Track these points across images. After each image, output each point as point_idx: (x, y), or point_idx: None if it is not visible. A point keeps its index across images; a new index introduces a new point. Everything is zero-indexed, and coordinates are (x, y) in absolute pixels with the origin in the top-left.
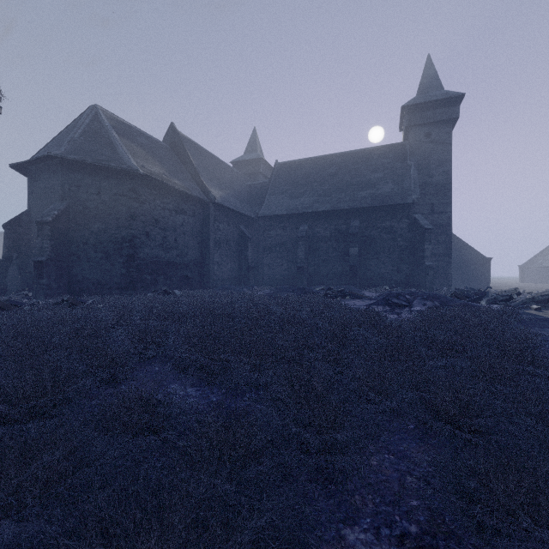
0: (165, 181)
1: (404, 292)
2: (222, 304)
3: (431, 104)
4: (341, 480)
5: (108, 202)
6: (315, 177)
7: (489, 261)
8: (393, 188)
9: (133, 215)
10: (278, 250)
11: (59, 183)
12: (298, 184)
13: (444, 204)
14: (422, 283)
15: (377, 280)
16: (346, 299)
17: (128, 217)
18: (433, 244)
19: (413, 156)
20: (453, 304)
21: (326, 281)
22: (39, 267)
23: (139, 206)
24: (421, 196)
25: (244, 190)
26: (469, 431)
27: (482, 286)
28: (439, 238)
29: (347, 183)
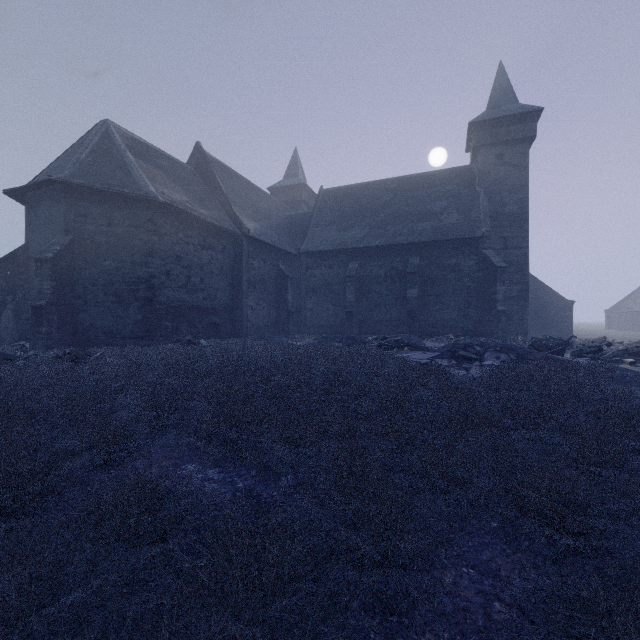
0: (190, 210)
1: (473, 343)
2: (256, 358)
3: (504, 120)
4: (406, 609)
5: (121, 236)
6: (367, 206)
7: (571, 305)
8: (459, 219)
9: (151, 251)
10: (323, 293)
11: (62, 212)
12: (347, 215)
13: (519, 238)
14: (493, 331)
15: (439, 327)
16: (405, 351)
17: (144, 253)
18: (506, 285)
19: (483, 181)
20: (532, 357)
21: (380, 329)
22: (38, 312)
23: (158, 240)
24: (492, 229)
25: (284, 222)
26: (572, 533)
27: (563, 335)
28: (513, 278)
29: (405, 213)
